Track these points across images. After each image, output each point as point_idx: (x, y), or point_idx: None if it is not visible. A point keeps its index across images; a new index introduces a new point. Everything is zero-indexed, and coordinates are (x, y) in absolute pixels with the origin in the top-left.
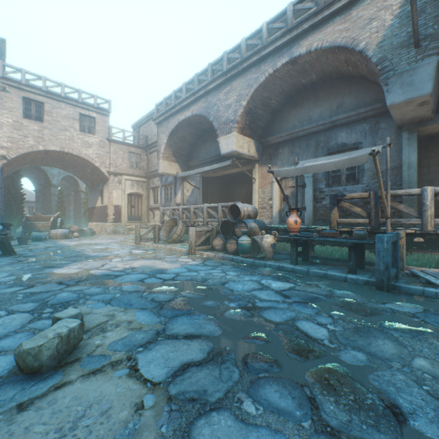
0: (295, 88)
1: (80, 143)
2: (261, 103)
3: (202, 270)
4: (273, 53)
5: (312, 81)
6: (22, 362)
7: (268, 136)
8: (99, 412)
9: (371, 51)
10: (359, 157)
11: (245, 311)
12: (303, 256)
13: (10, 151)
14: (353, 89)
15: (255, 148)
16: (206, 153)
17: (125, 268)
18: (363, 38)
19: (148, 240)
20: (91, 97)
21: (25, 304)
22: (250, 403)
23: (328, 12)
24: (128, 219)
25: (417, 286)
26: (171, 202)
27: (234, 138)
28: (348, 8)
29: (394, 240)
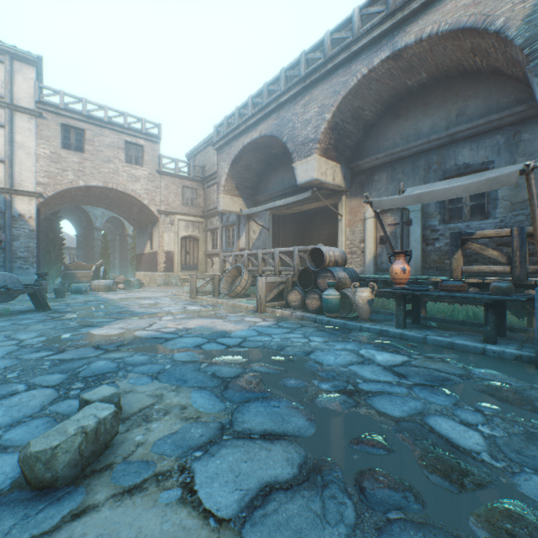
0: (397, 92)
1: (126, 177)
2: (351, 116)
3: (277, 334)
4: (368, 46)
5: (421, 82)
6: (29, 471)
7: (359, 158)
8: None
9: (514, 30)
10: (503, 176)
11: (345, 396)
12: (412, 317)
13: (47, 187)
14: (481, 89)
15: (342, 175)
16: (277, 185)
17: (177, 329)
18: (501, 13)
19: (206, 293)
20: (139, 120)
21: (50, 376)
22: None
23: None
24: (182, 268)
25: None
26: (234, 247)
27: (314, 162)
28: None
29: None
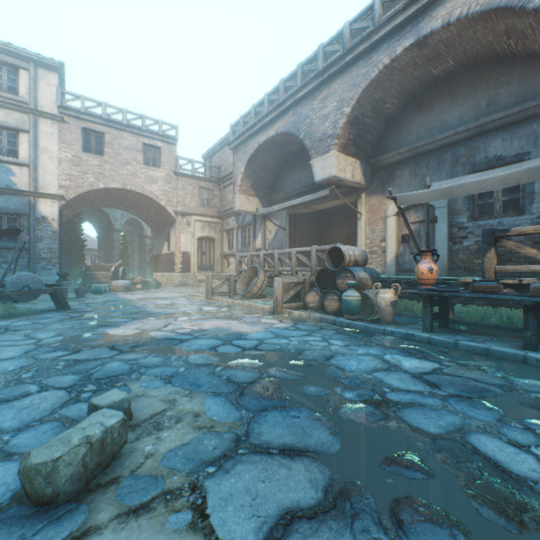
0: (422, 83)
1: (144, 179)
2: (371, 109)
3: (294, 336)
4: (390, 35)
5: (447, 70)
6: (29, 485)
7: (380, 154)
8: None
9: None
10: None
11: (371, 407)
12: (440, 320)
13: (69, 190)
14: (515, 74)
15: (361, 172)
16: (293, 184)
17: (192, 330)
18: None
19: (221, 294)
20: (156, 123)
21: (64, 377)
22: None
23: None
24: (198, 269)
25: None
26: (250, 247)
27: (333, 158)
28: None
29: None
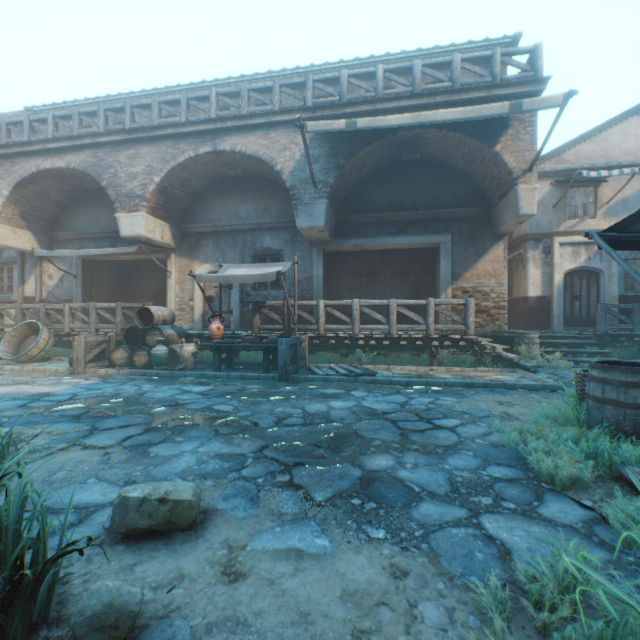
0: (222, 176)
1: None
2: (180, 184)
3: (108, 387)
4: (195, 134)
5: (239, 175)
6: None
7: (189, 221)
8: (75, 462)
9: (286, 176)
10: (270, 274)
11: (170, 407)
12: (227, 363)
13: None
14: (277, 196)
15: (172, 234)
16: (90, 225)
17: None
18: (280, 162)
19: None
20: None
21: None
22: (181, 438)
23: (251, 122)
24: None
25: (304, 375)
26: (13, 294)
27: (142, 219)
28: (268, 127)
29: (294, 343)
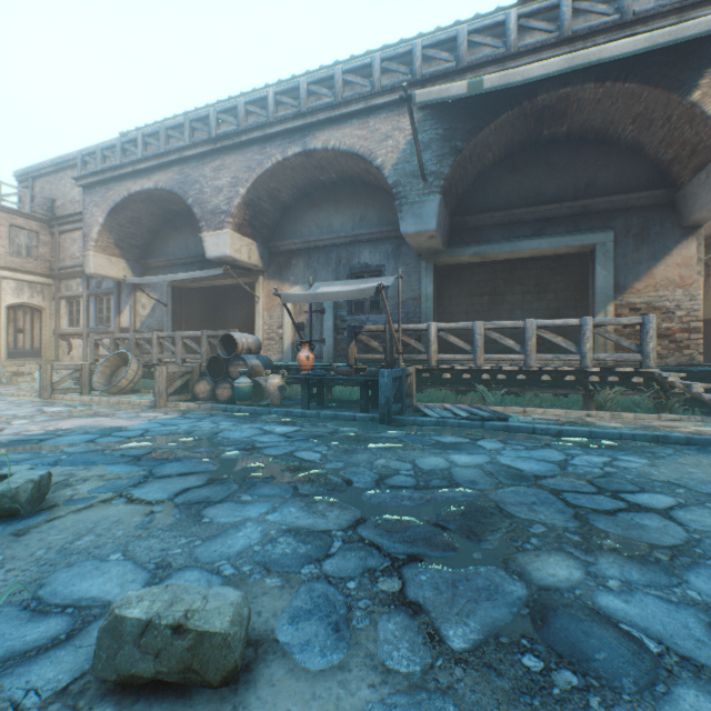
0: (313, 183)
1: None
2: (268, 195)
3: (184, 424)
4: (283, 135)
5: (333, 180)
6: None
7: (278, 239)
8: (111, 522)
9: (387, 171)
10: (368, 289)
11: (244, 451)
12: (318, 400)
13: None
14: (377, 201)
15: (259, 254)
16: (179, 250)
17: (49, 431)
18: (380, 154)
19: (69, 391)
20: None
21: None
22: (248, 496)
23: (346, 110)
24: (9, 355)
25: (411, 417)
26: (110, 325)
27: (228, 237)
28: (366, 114)
29: (398, 375)
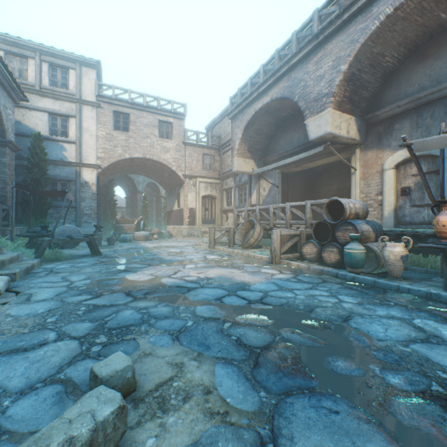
0: (426, 30)
1: (159, 149)
2: (369, 64)
3: (298, 289)
4: None
5: None
6: None
7: (375, 109)
8: None
9: None
10: None
11: (437, 406)
12: None
13: (104, 160)
14: None
15: (356, 128)
16: (286, 145)
17: (198, 278)
18: None
19: (222, 244)
20: (168, 103)
21: (81, 324)
22: None
23: None
24: (202, 222)
25: None
26: (245, 204)
27: (328, 116)
28: None
29: None
